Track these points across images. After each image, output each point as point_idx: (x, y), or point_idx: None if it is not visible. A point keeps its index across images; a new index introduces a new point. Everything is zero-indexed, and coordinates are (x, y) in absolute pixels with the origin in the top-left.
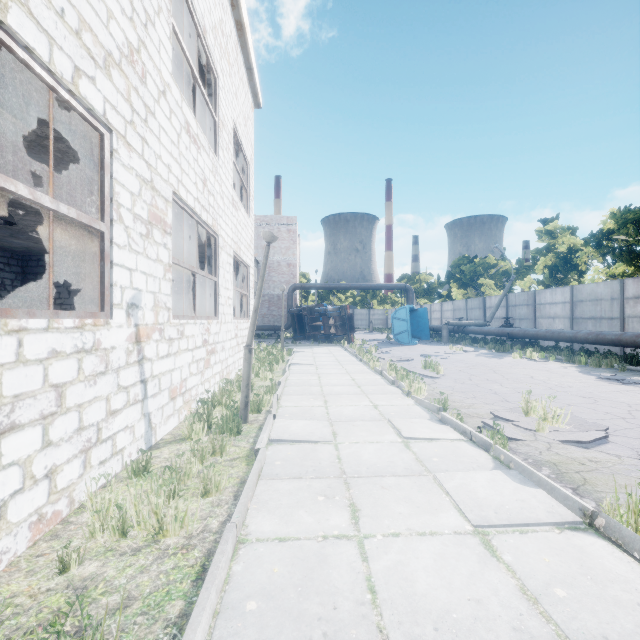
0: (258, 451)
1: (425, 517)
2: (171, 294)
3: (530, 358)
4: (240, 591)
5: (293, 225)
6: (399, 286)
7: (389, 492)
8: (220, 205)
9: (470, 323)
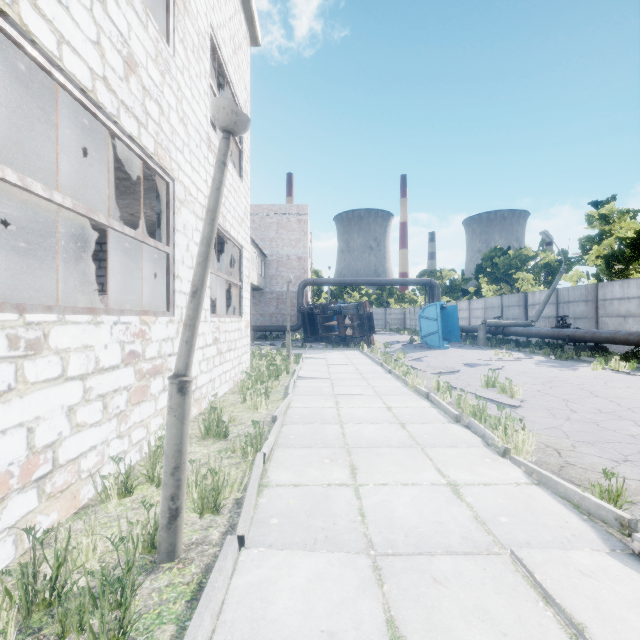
0: None
1: None
2: None
3: (616, 369)
4: None
5: (304, 214)
6: (423, 281)
7: None
8: (178, 131)
9: (512, 323)
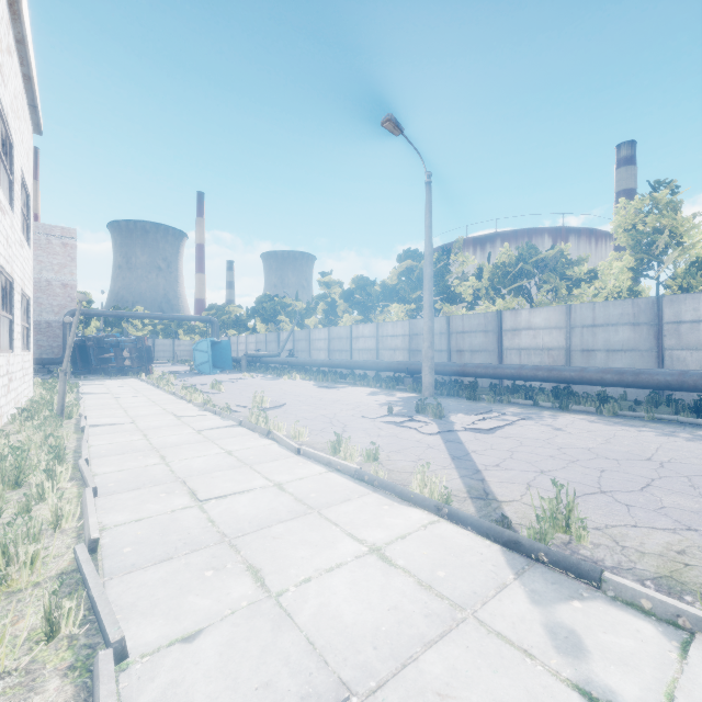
0: (84, 428)
1: (178, 432)
2: None
3: (295, 379)
4: (97, 451)
5: (71, 239)
6: (204, 318)
7: (164, 430)
8: (14, 252)
9: (265, 354)
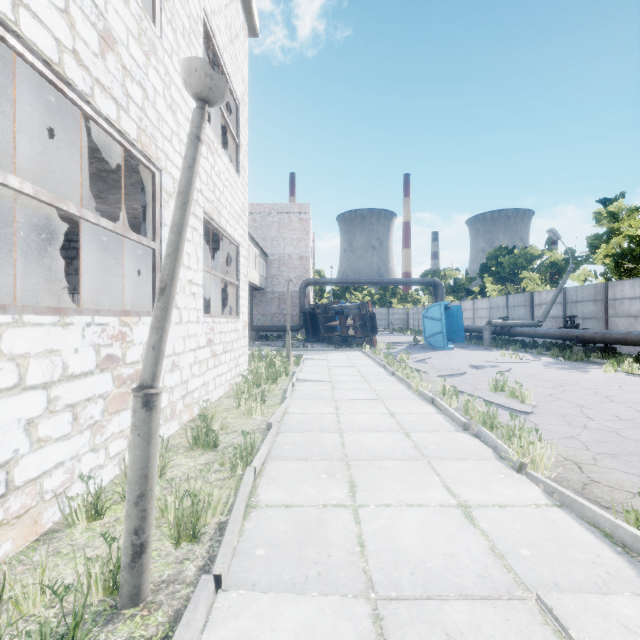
0: None
1: None
2: None
3: (629, 372)
4: None
5: (306, 213)
6: (427, 281)
7: None
8: (165, 118)
9: (518, 323)
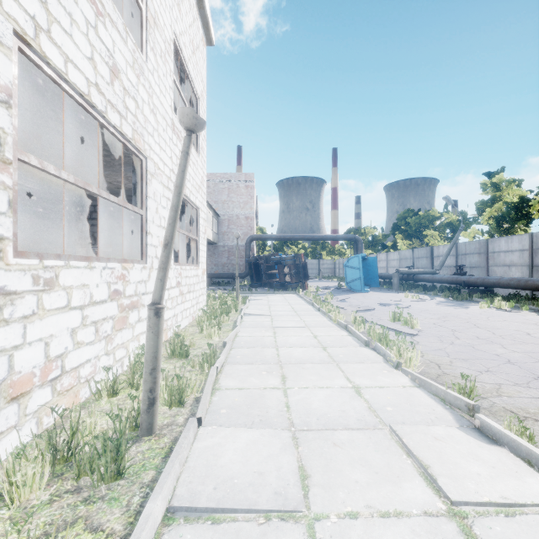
0: None
1: None
2: (10, 213)
3: (498, 308)
4: None
5: (251, 181)
6: (349, 237)
7: None
8: (149, 120)
9: (420, 271)
